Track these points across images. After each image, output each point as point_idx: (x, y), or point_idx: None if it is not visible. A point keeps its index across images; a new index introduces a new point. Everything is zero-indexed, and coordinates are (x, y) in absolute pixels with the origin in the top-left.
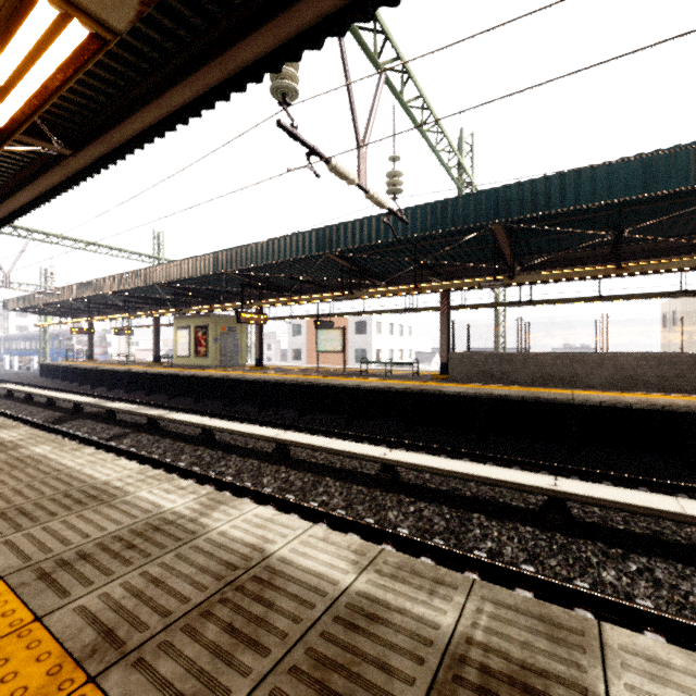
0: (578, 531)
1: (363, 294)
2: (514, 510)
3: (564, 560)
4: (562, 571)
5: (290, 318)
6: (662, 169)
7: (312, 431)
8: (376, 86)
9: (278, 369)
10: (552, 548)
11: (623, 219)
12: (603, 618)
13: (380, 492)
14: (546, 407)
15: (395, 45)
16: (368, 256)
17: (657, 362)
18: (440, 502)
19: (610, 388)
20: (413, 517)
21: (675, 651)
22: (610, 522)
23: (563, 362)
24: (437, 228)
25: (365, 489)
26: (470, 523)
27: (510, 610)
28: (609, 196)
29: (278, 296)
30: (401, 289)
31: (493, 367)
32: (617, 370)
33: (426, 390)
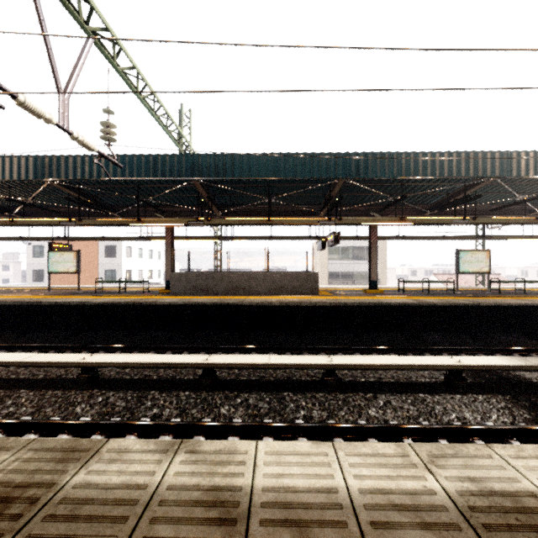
0: (218, 387)
1: (91, 221)
2: (184, 382)
3: (202, 408)
4: (198, 415)
5: (20, 239)
6: (282, 165)
7: (28, 348)
8: (84, 45)
9: (2, 290)
10: (197, 402)
11: (273, 190)
12: (212, 437)
13: (75, 391)
14: (228, 308)
15: (102, 17)
16: (97, 189)
17: (291, 277)
18: (129, 389)
19: (269, 294)
20: (100, 405)
21: (142, 442)
22: (240, 377)
23: (245, 278)
24: (150, 176)
25: (61, 392)
26: (145, 399)
27: (46, 451)
28: (257, 175)
29: (0, 216)
30: (127, 221)
31: (201, 282)
32: (272, 282)
33: (145, 303)
